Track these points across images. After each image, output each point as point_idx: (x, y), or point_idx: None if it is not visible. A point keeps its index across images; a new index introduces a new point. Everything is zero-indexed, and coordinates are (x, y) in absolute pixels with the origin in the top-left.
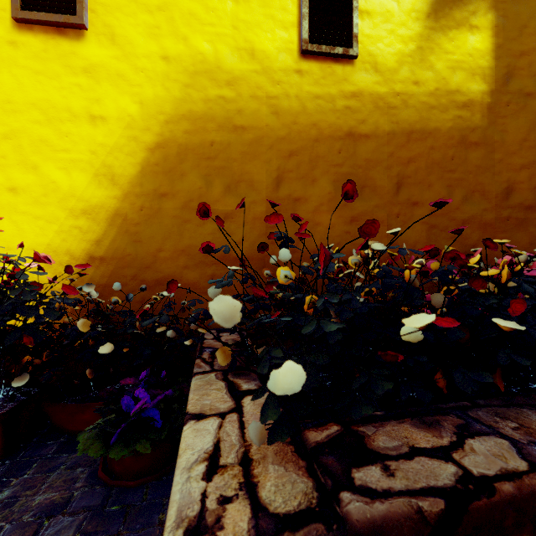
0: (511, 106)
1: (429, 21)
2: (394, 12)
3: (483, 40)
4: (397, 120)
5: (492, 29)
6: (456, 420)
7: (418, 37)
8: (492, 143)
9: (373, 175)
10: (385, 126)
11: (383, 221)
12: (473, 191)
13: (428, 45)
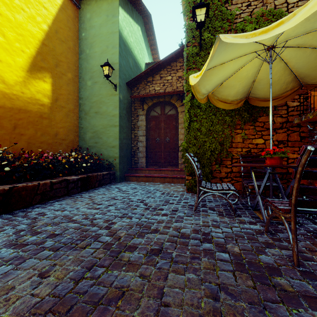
0: (57, 109)
1: (28, 73)
2: (13, 64)
3: (48, 86)
4: (14, 104)
5: (51, 84)
6: (18, 184)
7: (23, 77)
8: (51, 119)
9: (3, 122)
10: (9, 105)
11: (8, 139)
12: (45, 133)
13: (28, 81)
